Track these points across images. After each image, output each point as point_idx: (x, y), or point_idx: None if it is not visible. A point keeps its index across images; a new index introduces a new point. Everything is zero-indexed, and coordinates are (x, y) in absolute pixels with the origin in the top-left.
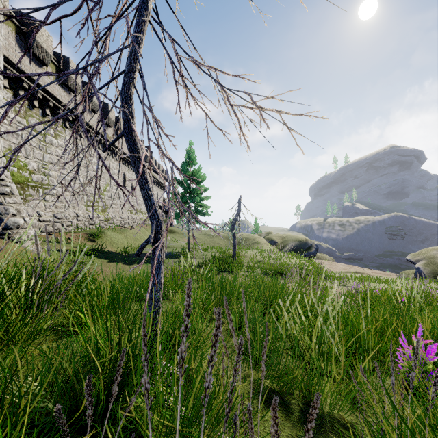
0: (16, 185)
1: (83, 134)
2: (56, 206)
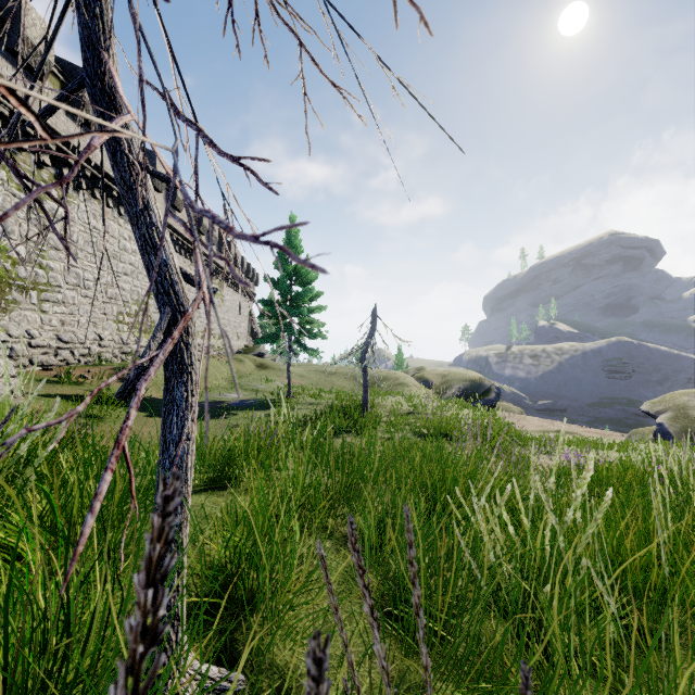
0: None
1: (110, 201)
2: (62, 321)
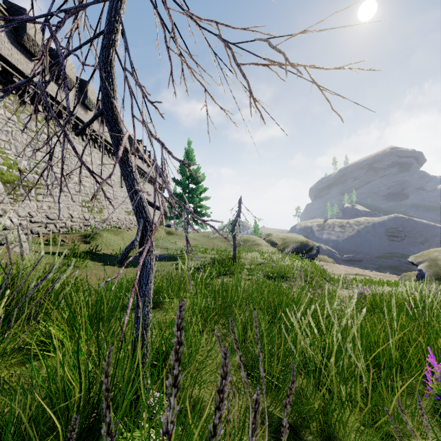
0: (6, 184)
1: None
2: (49, 206)
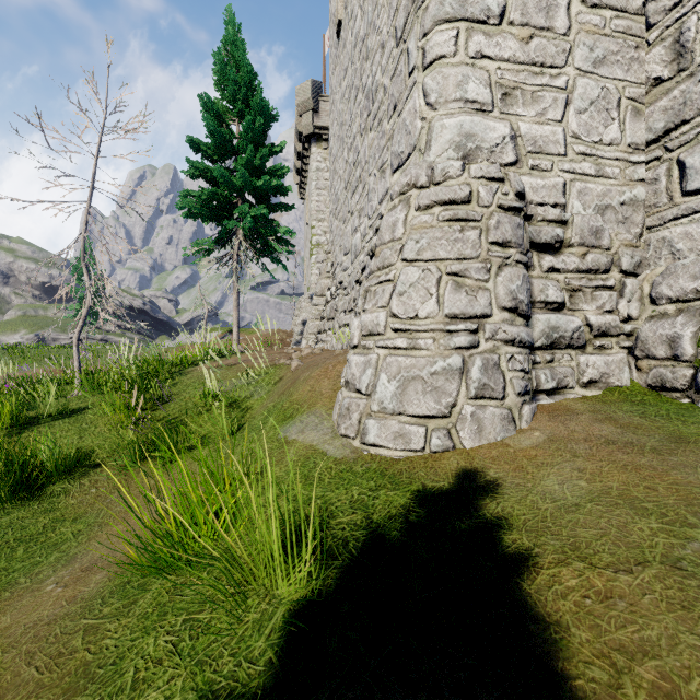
0: None
1: None
2: None
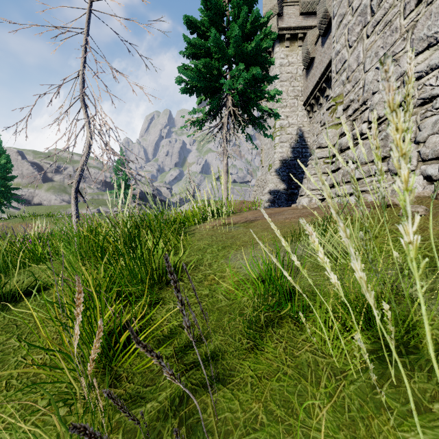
0: None
1: None
2: None
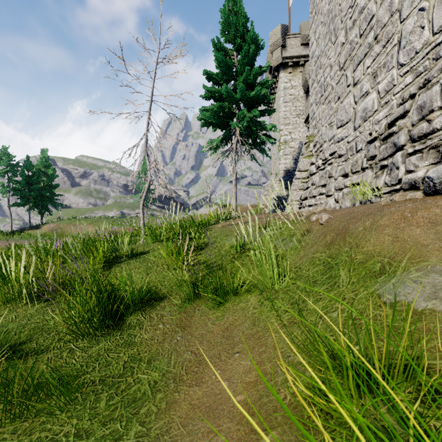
0: None
1: None
2: None
